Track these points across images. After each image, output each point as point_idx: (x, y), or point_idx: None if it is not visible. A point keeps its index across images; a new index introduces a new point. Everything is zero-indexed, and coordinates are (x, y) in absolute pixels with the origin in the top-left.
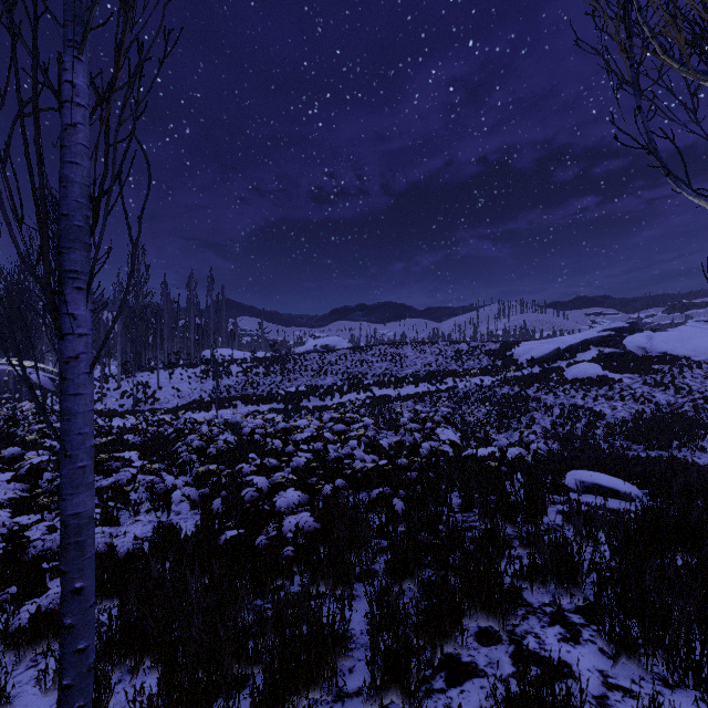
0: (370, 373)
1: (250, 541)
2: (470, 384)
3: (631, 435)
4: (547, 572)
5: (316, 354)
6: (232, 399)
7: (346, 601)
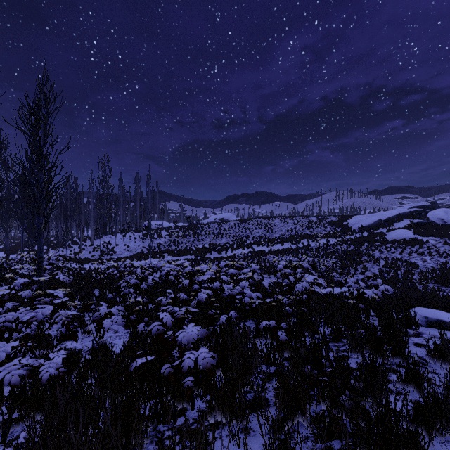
0: (251, 236)
1: (158, 366)
2: (319, 243)
3: (439, 280)
4: (443, 419)
5: (216, 224)
6: (162, 252)
7: (241, 435)
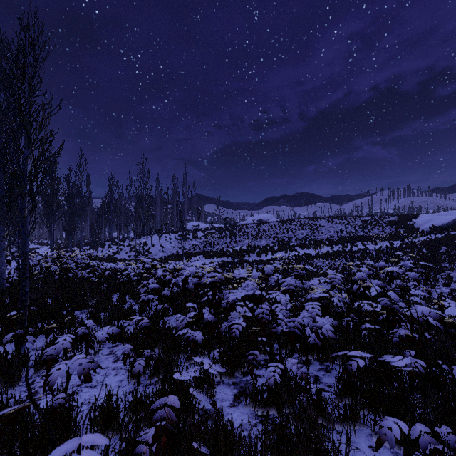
0: (293, 237)
1: None
2: (380, 246)
3: None
4: None
5: (254, 225)
6: (197, 254)
7: None
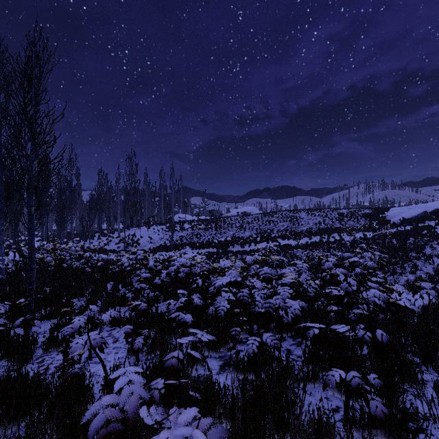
0: (275, 229)
1: None
2: (354, 237)
3: None
4: None
5: (238, 217)
6: (184, 245)
7: None
